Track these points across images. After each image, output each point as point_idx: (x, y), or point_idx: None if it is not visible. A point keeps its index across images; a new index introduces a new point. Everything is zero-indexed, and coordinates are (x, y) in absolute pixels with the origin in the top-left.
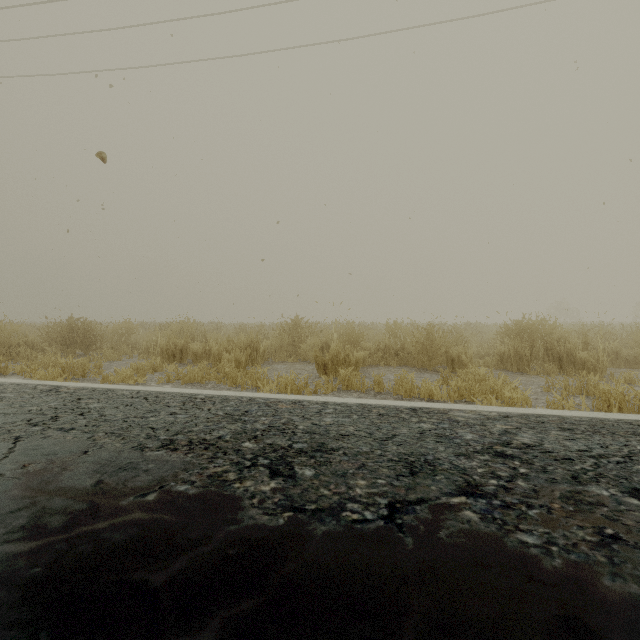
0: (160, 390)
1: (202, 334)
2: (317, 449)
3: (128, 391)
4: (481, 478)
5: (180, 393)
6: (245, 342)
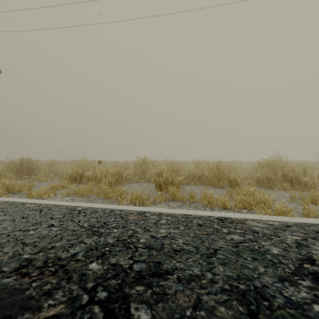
0: (55, 203)
1: (93, 167)
2: (154, 272)
3: (33, 204)
4: None
5: (67, 206)
6: (115, 171)
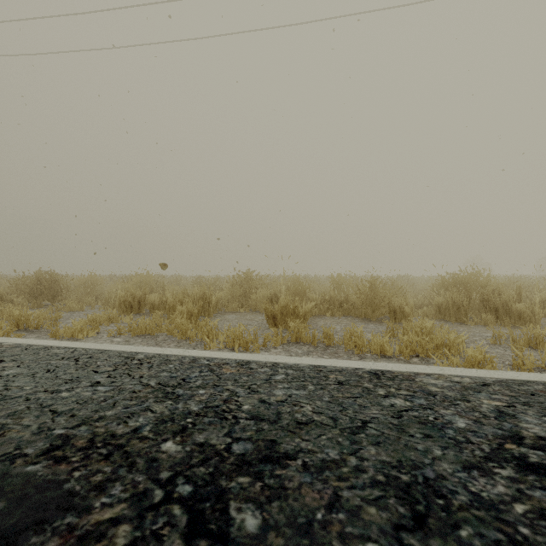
0: (99, 348)
1: (161, 286)
2: (265, 455)
3: (64, 349)
4: (534, 534)
5: (119, 352)
6: (199, 294)
